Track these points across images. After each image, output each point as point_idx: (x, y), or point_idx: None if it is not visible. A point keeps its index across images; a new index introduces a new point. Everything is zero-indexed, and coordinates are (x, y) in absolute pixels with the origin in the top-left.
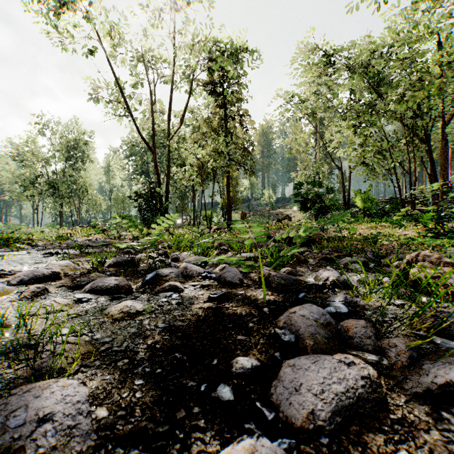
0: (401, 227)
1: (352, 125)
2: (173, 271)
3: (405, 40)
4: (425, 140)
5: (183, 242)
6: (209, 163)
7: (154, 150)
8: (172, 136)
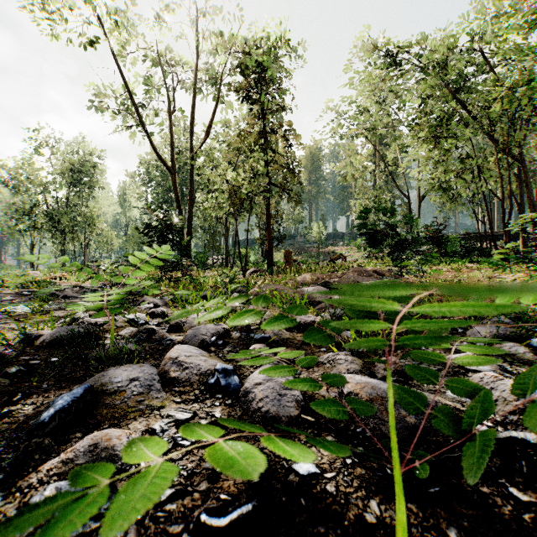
0: (504, 269)
1: (427, 139)
2: (139, 375)
3: (491, 34)
4: (519, 158)
5: (206, 290)
6: (244, 186)
7: (174, 169)
8: (195, 152)
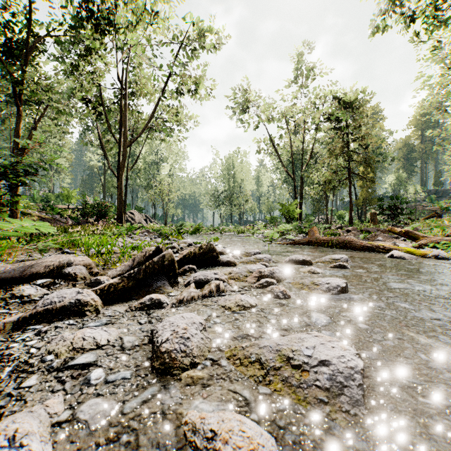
0: None
1: None
2: (295, 235)
3: None
4: None
5: None
6: (329, 182)
7: (293, 176)
8: (304, 167)
